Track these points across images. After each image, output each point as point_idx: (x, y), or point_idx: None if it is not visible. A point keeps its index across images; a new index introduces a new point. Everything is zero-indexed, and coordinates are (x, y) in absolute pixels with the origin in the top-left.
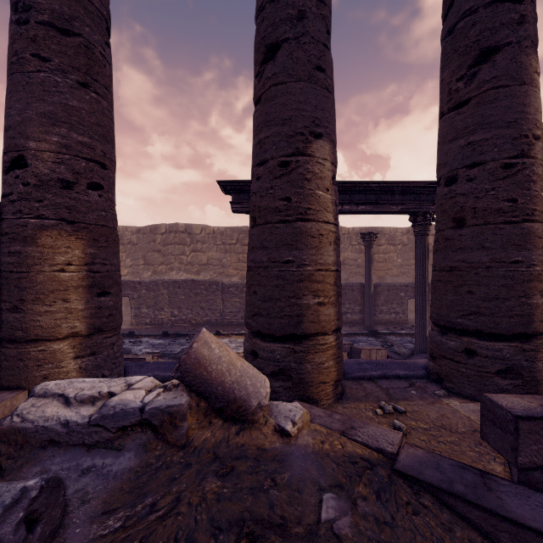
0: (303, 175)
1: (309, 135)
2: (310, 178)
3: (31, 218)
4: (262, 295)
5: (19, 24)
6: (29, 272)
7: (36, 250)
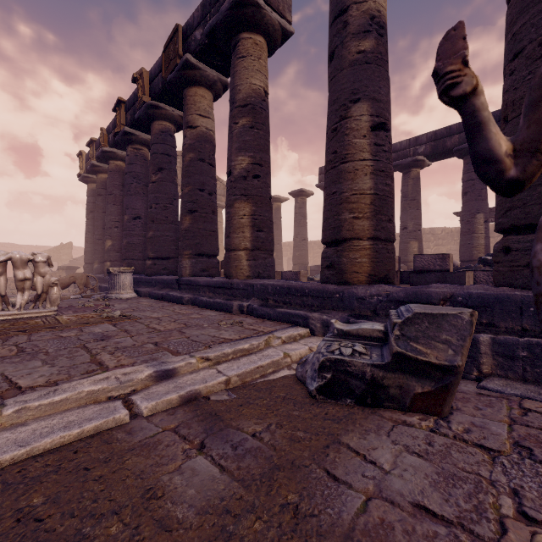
0: (473, 223)
1: (475, 213)
2: (475, 224)
3: (408, 239)
4: (462, 252)
5: (404, 201)
6: (408, 249)
7: (409, 245)
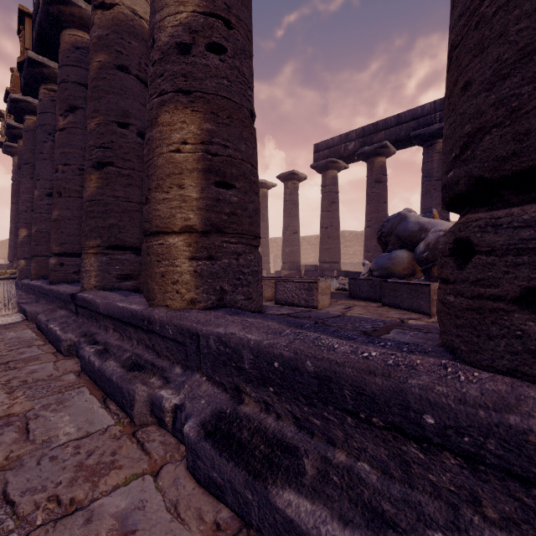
0: None
1: None
2: None
3: None
4: None
5: (427, 181)
6: None
7: None
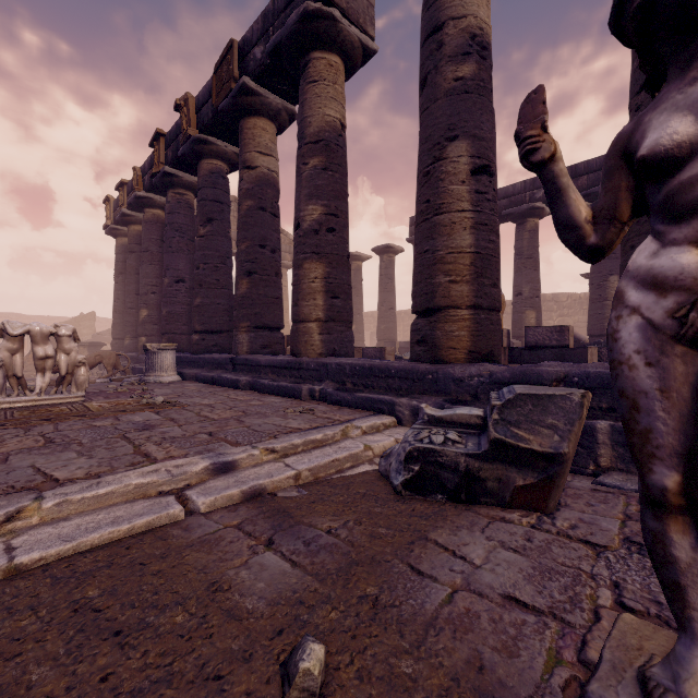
0: (605, 288)
1: (608, 275)
2: (608, 288)
3: (523, 307)
4: (591, 324)
5: (518, 259)
6: (523, 321)
7: (525, 315)
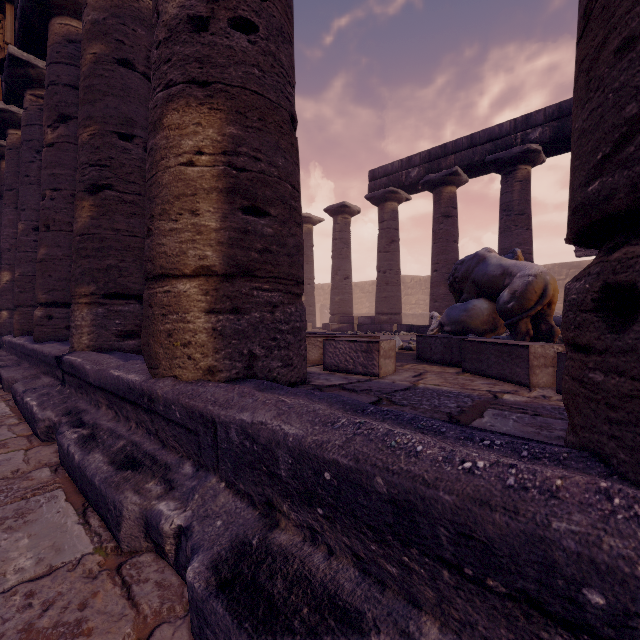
0: None
1: None
2: None
3: None
4: None
5: (506, 216)
6: None
7: None
